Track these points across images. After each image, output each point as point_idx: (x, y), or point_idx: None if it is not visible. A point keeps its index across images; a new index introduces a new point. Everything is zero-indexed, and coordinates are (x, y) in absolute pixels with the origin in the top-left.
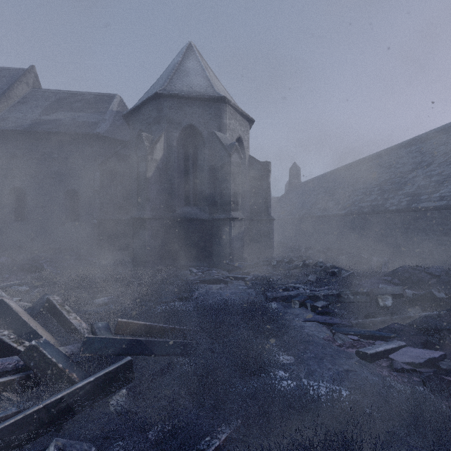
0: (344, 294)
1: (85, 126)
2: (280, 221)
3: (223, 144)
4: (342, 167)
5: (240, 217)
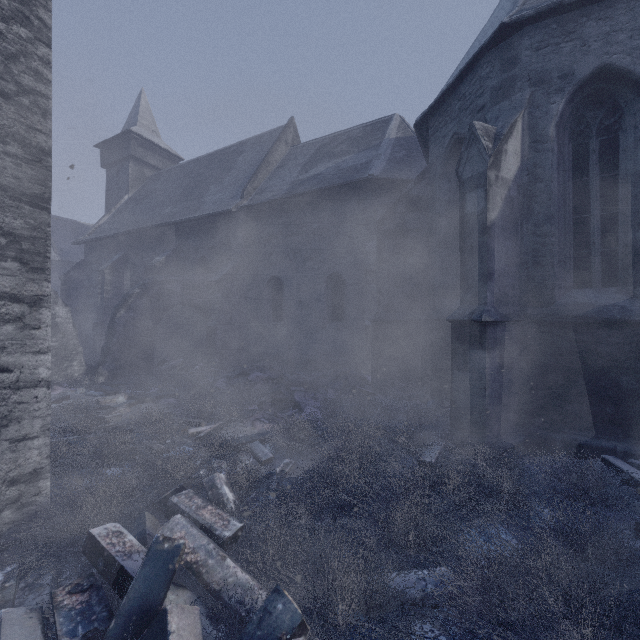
0: None
1: (352, 172)
2: None
3: None
4: None
5: None
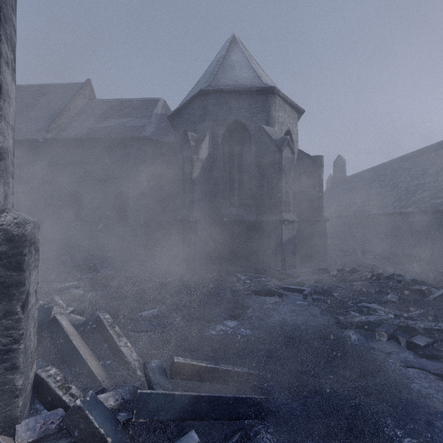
0: None
1: (133, 130)
2: None
3: (272, 139)
4: (401, 157)
5: (293, 219)
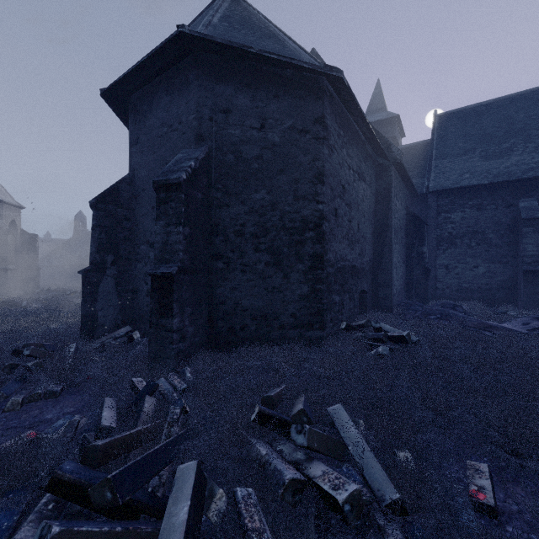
0: (59, 293)
1: None
2: (60, 267)
3: (1, 228)
4: None
5: (15, 268)
